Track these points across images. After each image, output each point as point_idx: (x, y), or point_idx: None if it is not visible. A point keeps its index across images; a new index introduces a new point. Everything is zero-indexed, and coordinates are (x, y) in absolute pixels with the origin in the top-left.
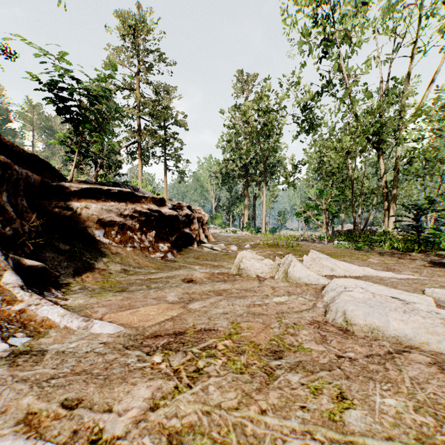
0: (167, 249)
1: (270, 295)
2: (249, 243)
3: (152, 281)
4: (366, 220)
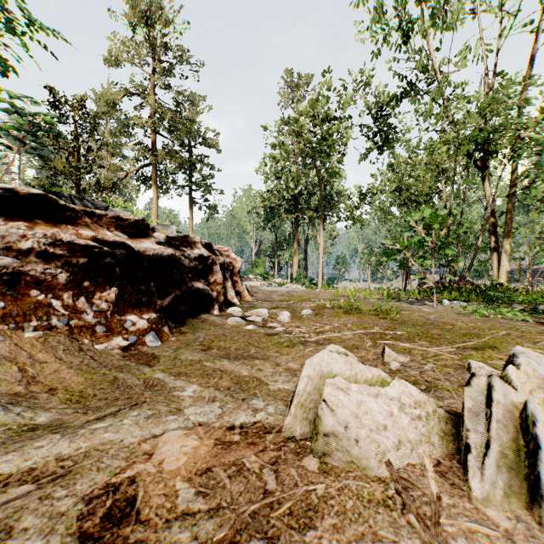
0: (145, 325)
1: None
2: (309, 305)
3: None
4: (468, 267)
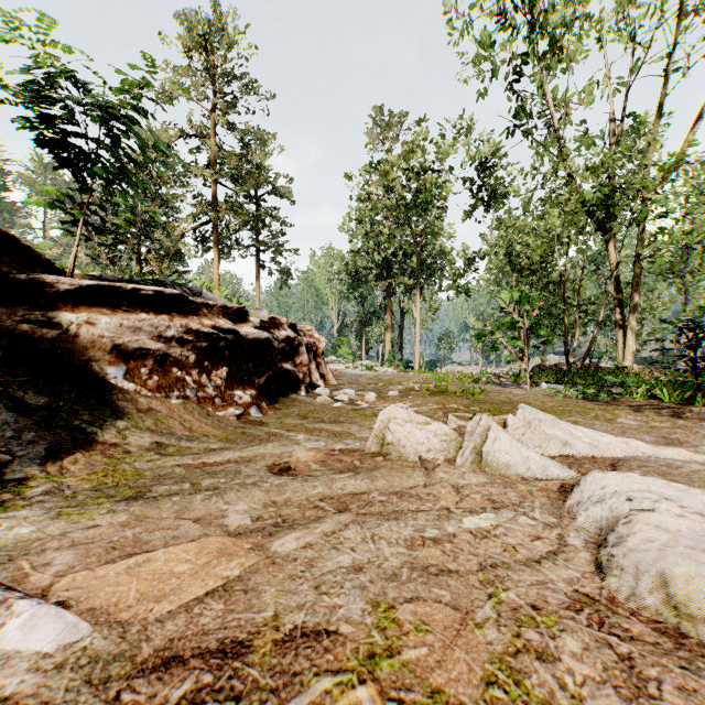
0: (249, 400)
1: (455, 510)
2: (397, 388)
3: (207, 470)
4: (588, 348)
